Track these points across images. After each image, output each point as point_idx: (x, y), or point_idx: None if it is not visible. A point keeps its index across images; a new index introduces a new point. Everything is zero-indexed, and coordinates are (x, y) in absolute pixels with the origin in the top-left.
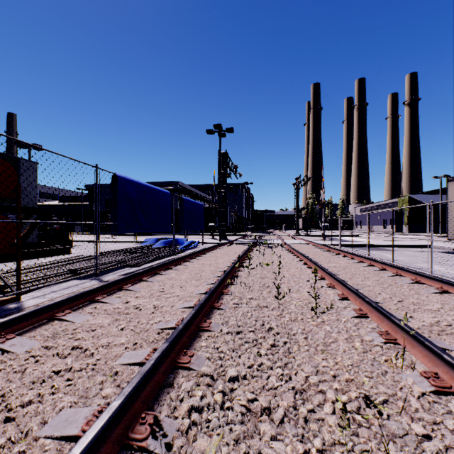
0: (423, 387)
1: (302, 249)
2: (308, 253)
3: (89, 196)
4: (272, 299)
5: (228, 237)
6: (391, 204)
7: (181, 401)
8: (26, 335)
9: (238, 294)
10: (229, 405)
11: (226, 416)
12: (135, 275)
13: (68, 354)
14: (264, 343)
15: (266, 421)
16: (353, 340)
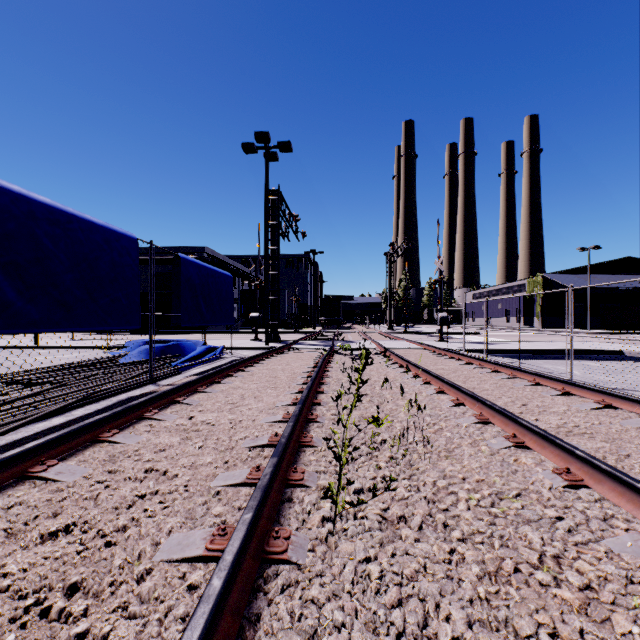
0: None
1: (424, 362)
2: (446, 375)
3: None
4: None
5: (283, 337)
6: (518, 288)
7: None
8: None
9: None
10: None
11: None
12: None
13: None
14: None
15: None
16: None
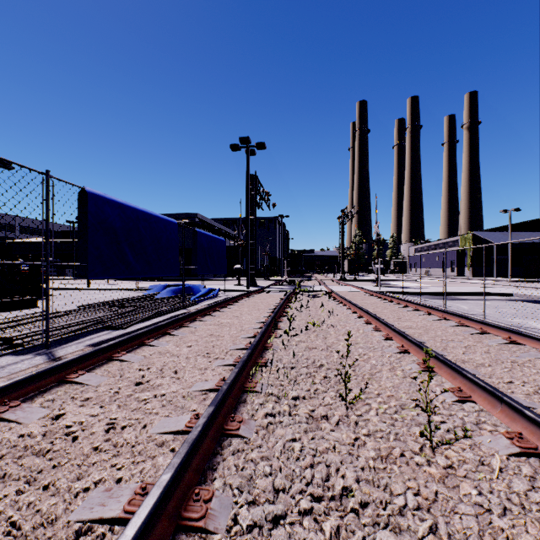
0: None
1: (355, 299)
2: (365, 305)
3: None
4: (332, 398)
5: (258, 283)
6: (452, 243)
7: None
8: None
9: (274, 390)
10: None
11: None
12: (98, 351)
13: None
14: None
15: None
16: None
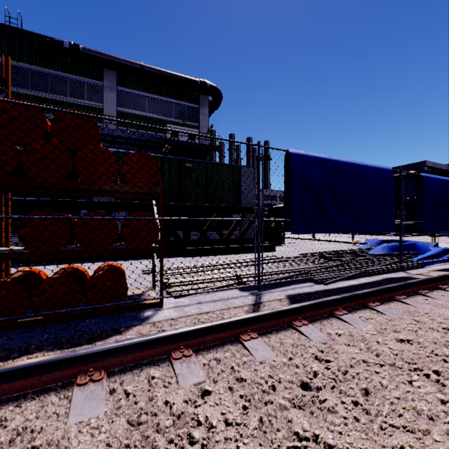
0: None
1: None
2: None
3: None
4: None
5: None
6: None
7: None
8: None
9: None
10: None
11: None
12: (277, 313)
13: None
14: None
15: None
16: None
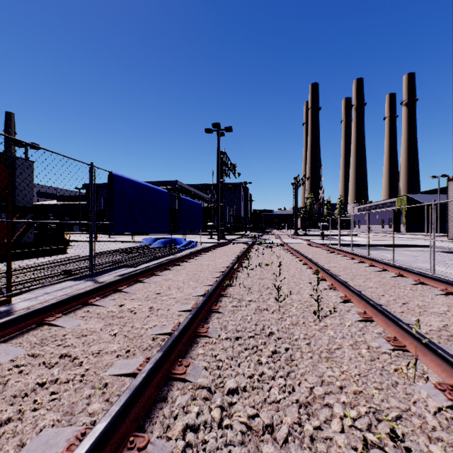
0: (438, 401)
1: (301, 249)
2: (307, 253)
3: (87, 195)
4: (272, 301)
5: (226, 237)
6: (390, 204)
7: (175, 419)
8: (12, 342)
9: (237, 296)
10: (228, 423)
11: (225, 437)
12: (130, 276)
13: (55, 363)
14: (264, 350)
15: (269, 441)
16: (359, 346)
